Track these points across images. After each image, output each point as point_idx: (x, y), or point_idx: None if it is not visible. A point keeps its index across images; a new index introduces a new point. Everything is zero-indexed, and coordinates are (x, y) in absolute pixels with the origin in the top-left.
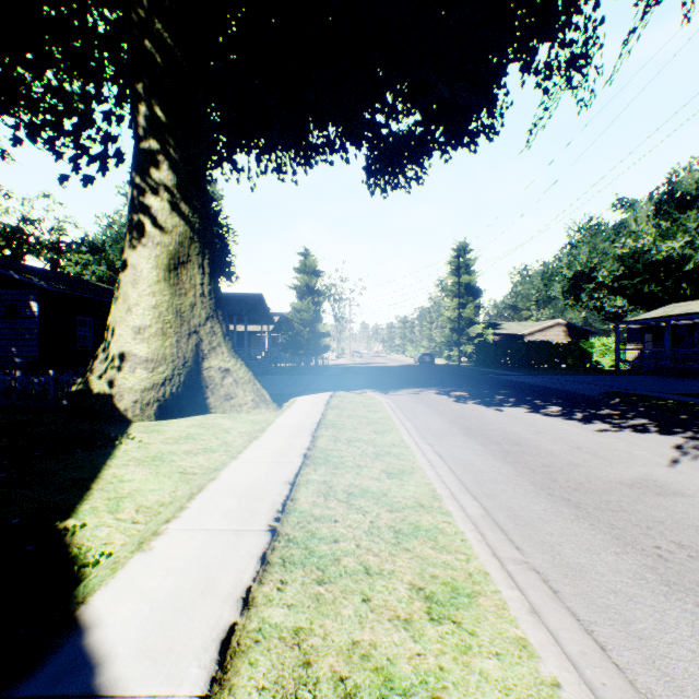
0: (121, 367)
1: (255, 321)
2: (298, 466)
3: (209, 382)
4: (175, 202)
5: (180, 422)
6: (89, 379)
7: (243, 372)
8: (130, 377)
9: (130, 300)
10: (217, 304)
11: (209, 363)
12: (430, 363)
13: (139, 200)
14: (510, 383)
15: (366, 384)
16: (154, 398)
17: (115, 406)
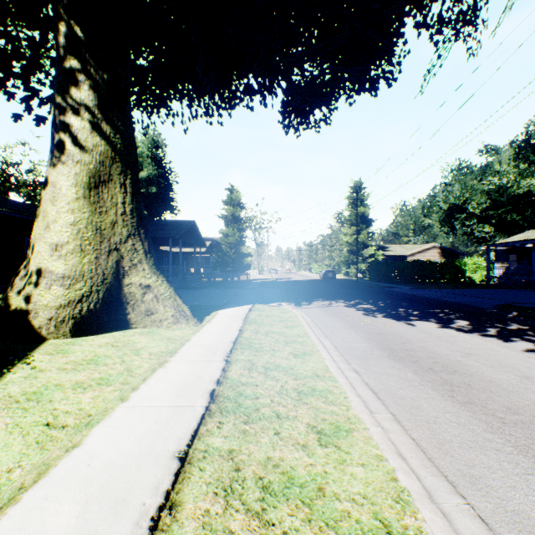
0: (38, 284)
1: (189, 244)
2: (199, 417)
3: (129, 298)
4: (96, 122)
5: (96, 339)
6: (8, 295)
7: (163, 289)
8: (45, 294)
9: (49, 217)
10: (140, 222)
11: (129, 279)
12: (333, 278)
13: (60, 119)
14: (406, 296)
15: (281, 297)
16: (69, 315)
17: (30, 323)
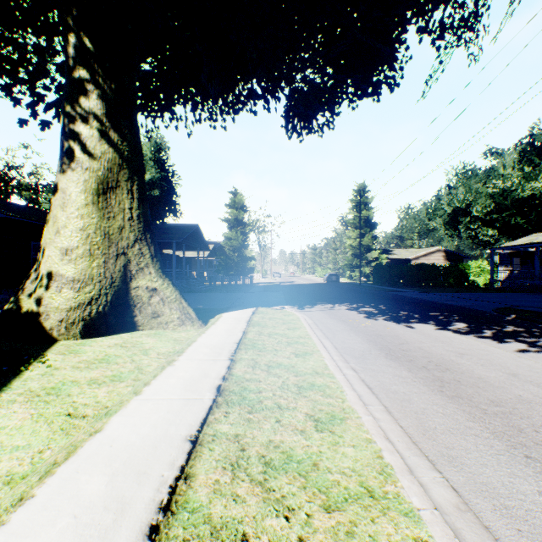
0: (49, 287)
1: (192, 247)
2: (207, 408)
3: (136, 301)
4: (104, 130)
5: (105, 340)
6: (19, 298)
7: (169, 292)
8: (56, 296)
9: (59, 223)
10: (146, 227)
11: (136, 282)
12: (336, 281)
13: (69, 127)
14: (408, 300)
15: (285, 301)
16: (79, 317)
17: (41, 325)
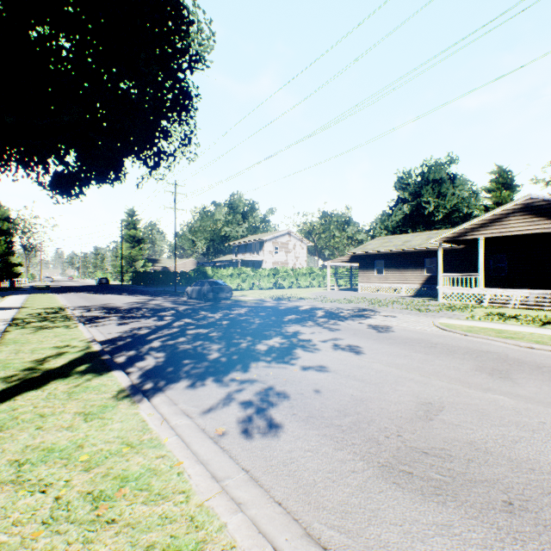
0: None
1: None
2: (24, 302)
3: None
4: None
5: None
6: None
7: None
8: None
9: None
10: None
11: None
12: (107, 283)
13: None
14: (131, 290)
15: (51, 292)
16: None
17: None
